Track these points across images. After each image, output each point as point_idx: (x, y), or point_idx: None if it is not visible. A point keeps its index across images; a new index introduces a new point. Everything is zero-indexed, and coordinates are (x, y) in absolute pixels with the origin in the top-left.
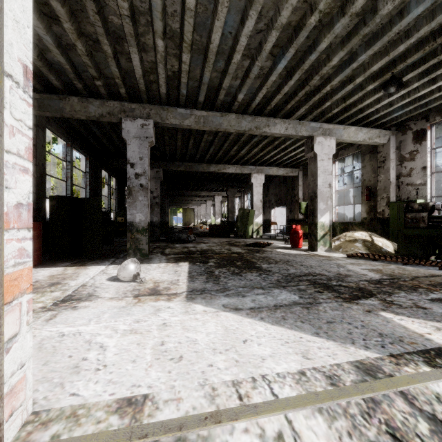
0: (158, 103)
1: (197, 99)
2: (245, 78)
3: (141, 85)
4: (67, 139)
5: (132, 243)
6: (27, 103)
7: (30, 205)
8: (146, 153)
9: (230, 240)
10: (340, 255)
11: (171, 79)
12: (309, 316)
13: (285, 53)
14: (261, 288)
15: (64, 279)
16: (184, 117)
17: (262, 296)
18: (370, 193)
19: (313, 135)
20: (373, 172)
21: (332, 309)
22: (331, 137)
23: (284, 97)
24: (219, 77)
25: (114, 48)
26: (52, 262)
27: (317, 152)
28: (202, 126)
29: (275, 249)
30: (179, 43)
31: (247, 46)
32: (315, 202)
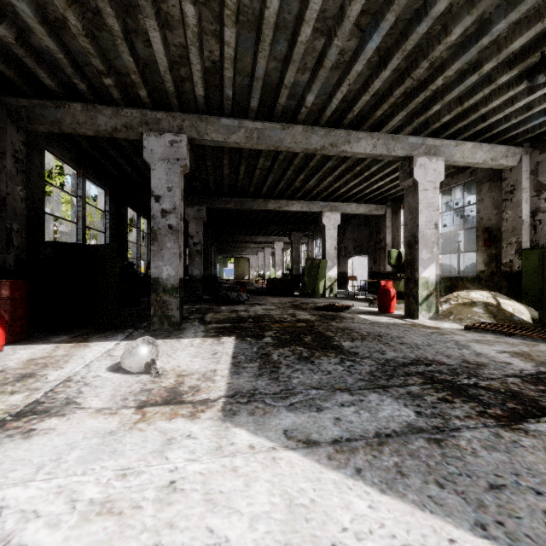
0: (195, 113)
1: (248, 104)
2: (317, 68)
3: (169, 84)
4: (77, 167)
5: (157, 308)
6: None
7: None
8: (176, 182)
9: (294, 300)
10: (453, 326)
11: (211, 73)
12: (447, 467)
13: (380, 22)
14: (347, 390)
15: (45, 367)
16: (230, 131)
17: (350, 410)
18: (490, 237)
19: (412, 155)
20: (495, 207)
21: (485, 445)
22: (438, 157)
23: (373, 98)
24: (279, 68)
25: (124, 23)
26: (45, 334)
27: (418, 179)
28: (256, 144)
29: (357, 315)
30: (219, 12)
31: (321, 14)
32: (416, 249)
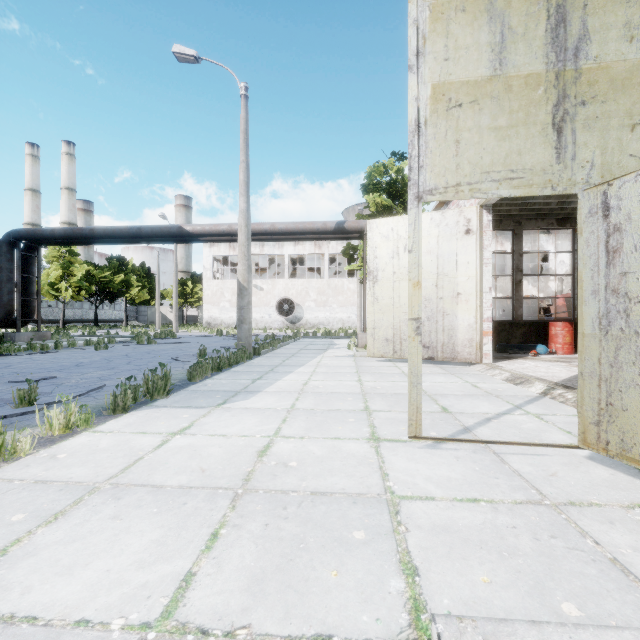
0: None
1: None
2: None
3: None
4: None
5: None
6: (490, 295)
7: (491, 317)
8: None
9: None
10: None
11: None
12: None
13: None
14: None
15: None
16: None
17: None
18: None
19: None
20: None
21: None
22: None
23: None
24: None
25: None
26: None
27: None
28: None
29: None
30: None
31: None
32: None
